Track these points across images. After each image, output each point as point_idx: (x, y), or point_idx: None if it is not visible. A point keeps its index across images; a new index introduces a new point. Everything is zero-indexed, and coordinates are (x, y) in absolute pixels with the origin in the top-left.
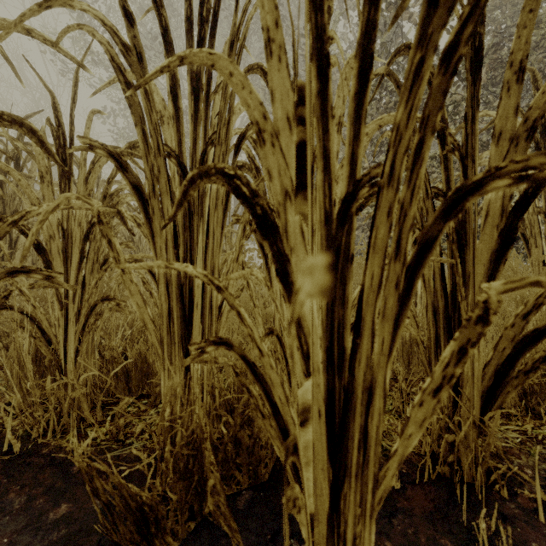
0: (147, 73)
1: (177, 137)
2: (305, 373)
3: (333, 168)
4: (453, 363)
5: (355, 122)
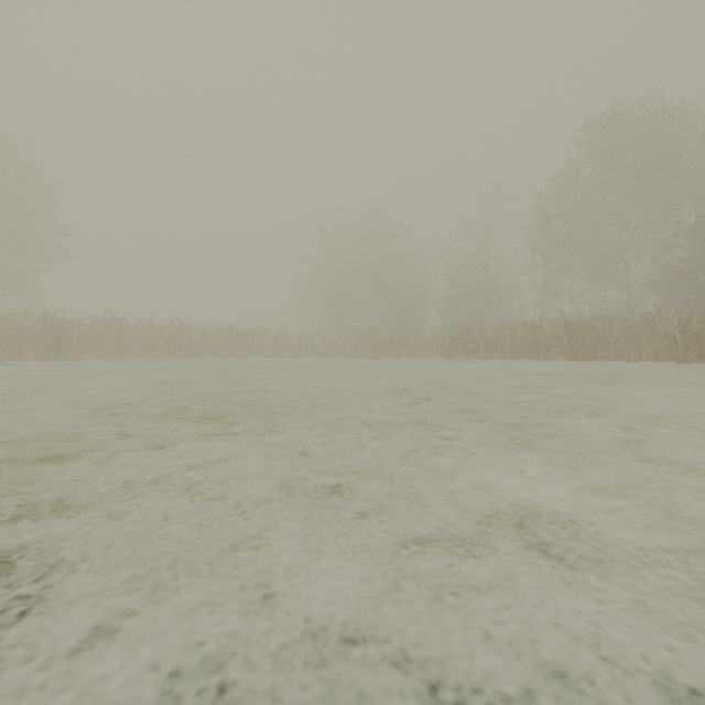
0: None
1: None
2: None
3: None
4: None
5: None
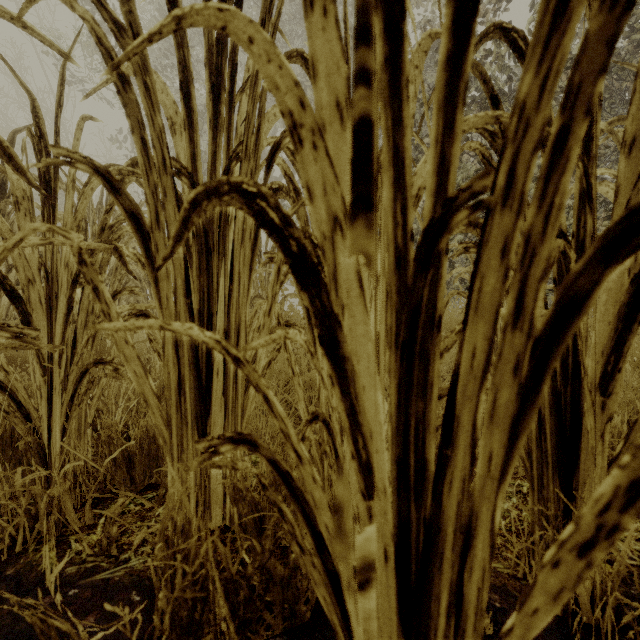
0: (148, 62)
1: (191, 149)
2: (365, 493)
3: (410, 180)
4: (620, 508)
5: (446, 104)
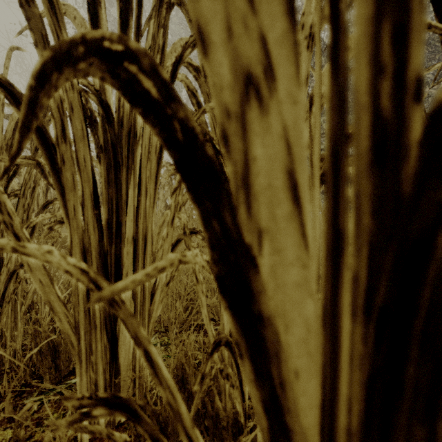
0: None
1: None
2: None
3: None
4: None
5: None
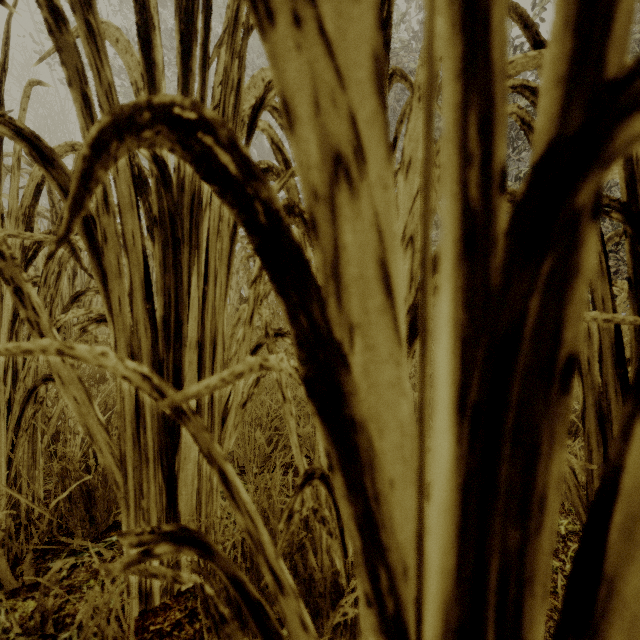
0: None
1: None
2: None
3: (505, 56)
4: None
5: None
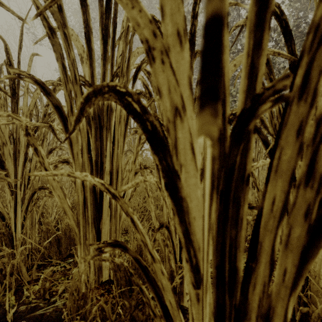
0: (66, 21)
1: (91, 71)
2: (194, 284)
3: (228, 82)
4: None
5: (256, 28)
